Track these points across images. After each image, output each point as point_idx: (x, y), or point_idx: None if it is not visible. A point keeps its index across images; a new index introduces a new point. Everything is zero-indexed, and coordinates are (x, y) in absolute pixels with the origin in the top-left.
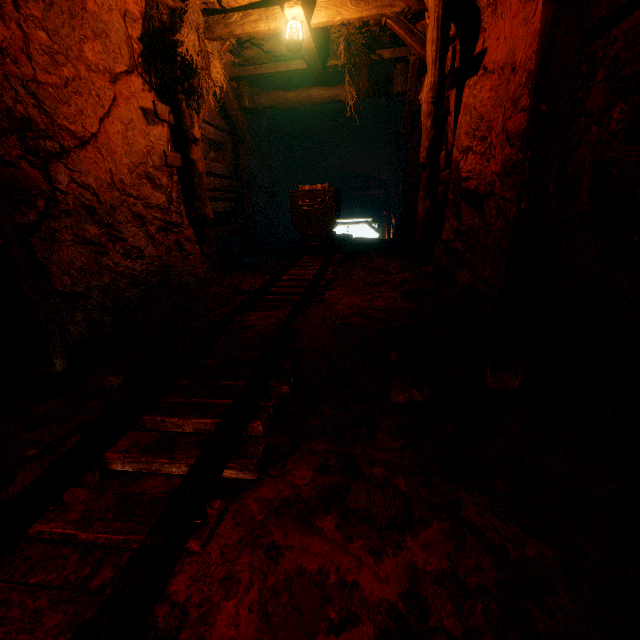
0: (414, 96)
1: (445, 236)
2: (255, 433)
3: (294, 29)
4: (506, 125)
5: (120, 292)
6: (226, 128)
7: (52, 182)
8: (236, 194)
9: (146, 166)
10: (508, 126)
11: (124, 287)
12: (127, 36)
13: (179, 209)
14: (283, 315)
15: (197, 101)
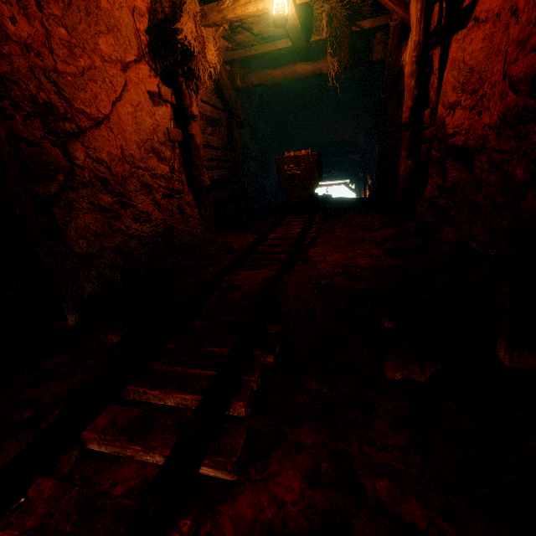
0: (394, 61)
1: (428, 193)
2: (237, 413)
3: (280, 5)
4: (509, 70)
5: (130, 251)
6: (221, 106)
7: (70, 158)
8: (230, 163)
9: (152, 142)
10: (512, 71)
11: (134, 247)
12: (135, 29)
13: (180, 178)
14: (269, 274)
15: (196, 83)
